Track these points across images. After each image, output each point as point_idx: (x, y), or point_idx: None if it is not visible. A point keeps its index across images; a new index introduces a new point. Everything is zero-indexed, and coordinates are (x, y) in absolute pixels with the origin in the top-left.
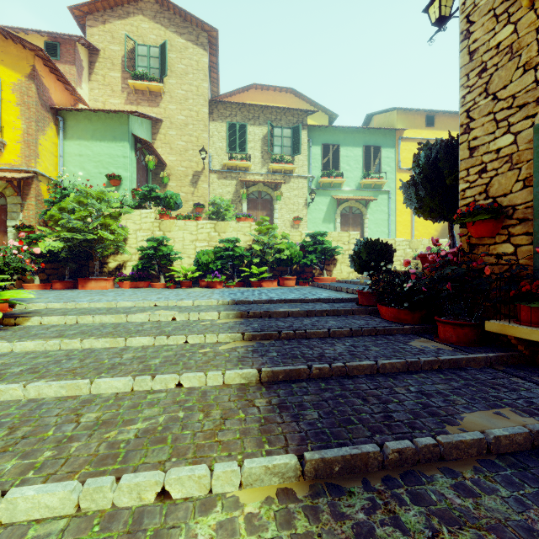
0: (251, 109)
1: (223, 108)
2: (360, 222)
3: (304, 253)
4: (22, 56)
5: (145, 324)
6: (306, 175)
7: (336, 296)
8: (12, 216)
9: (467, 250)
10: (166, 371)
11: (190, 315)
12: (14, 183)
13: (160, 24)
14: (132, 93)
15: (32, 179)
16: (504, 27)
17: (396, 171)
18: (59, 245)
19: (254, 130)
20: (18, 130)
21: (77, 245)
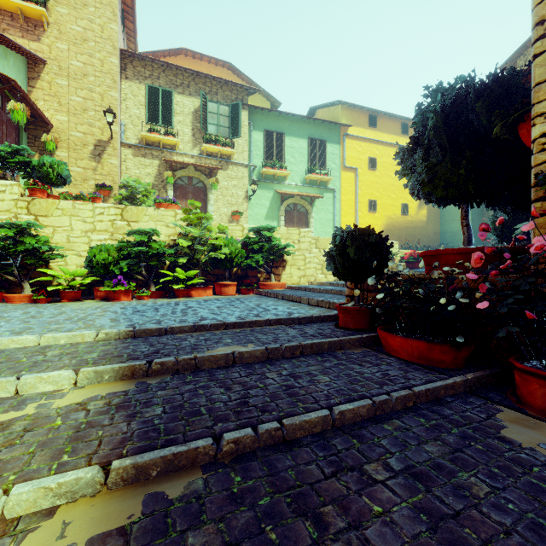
0: (179, 73)
1: (141, 65)
2: (305, 221)
3: (247, 252)
4: None
5: None
6: (247, 163)
7: (300, 313)
8: None
9: None
10: None
11: None
12: None
13: None
14: None
15: None
16: None
17: (341, 169)
18: None
19: (183, 101)
20: None
21: None
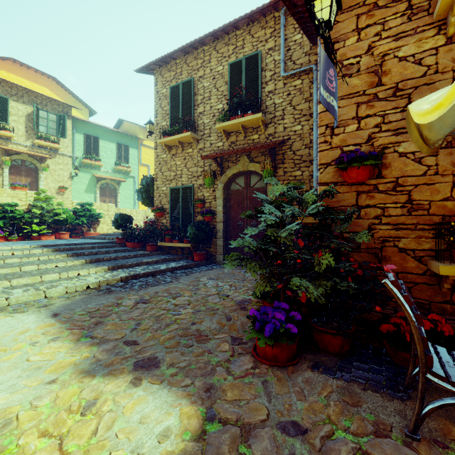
0: (14, 86)
1: None
2: (114, 195)
3: (75, 216)
4: None
5: None
6: (71, 155)
7: (104, 241)
8: None
9: (156, 221)
10: (49, 263)
11: (24, 251)
12: None
13: None
14: None
15: None
16: (165, 154)
17: (139, 164)
18: None
19: (18, 106)
20: None
21: None
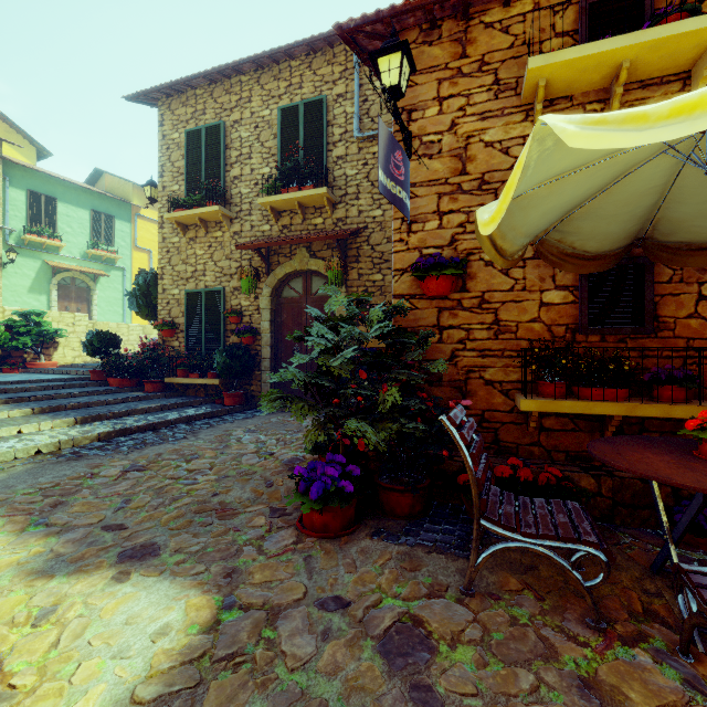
0: None
1: None
2: (86, 298)
3: (10, 334)
4: None
5: None
6: (1, 225)
7: (67, 377)
8: None
9: (162, 343)
10: None
11: None
12: None
13: None
14: None
15: None
16: (177, 237)
17: (132, 248)
18: None
19: None
20: None
21: None
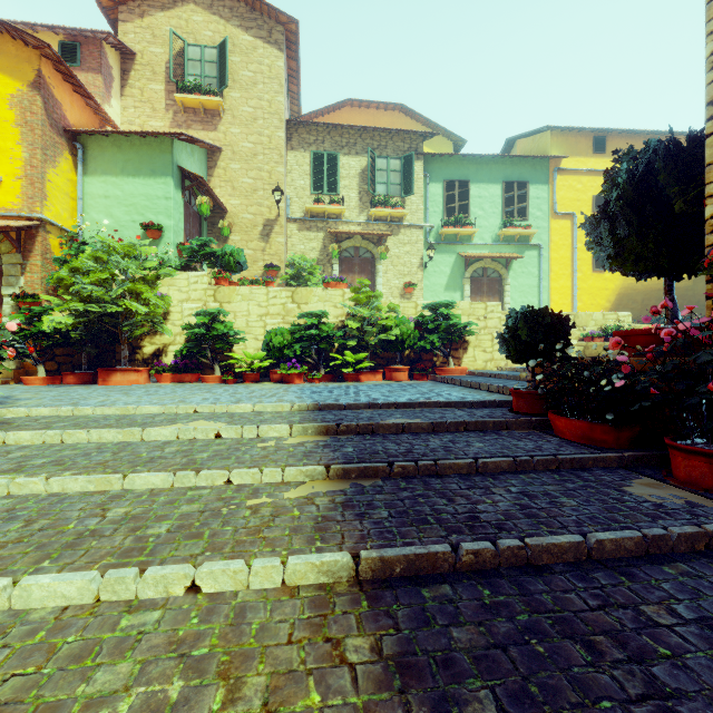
0: (344, 132)
1: (306, 131)
2: (498, 290)
3: (421, 332)
4: (23, 57)
5: (168, 446)
6: (422, 224)
7: (474, 398)
8: (9, 282)
9: None
10: (171, 557)
11: (244, 429)
12: (13, 235)
13: (218, 16)
14: (180, 113)
15: (37, 230)
16: None
17: (550, 217)
18: (66, 321)
19: (349, 162)
20: (18, 160)
21: (96, 321)
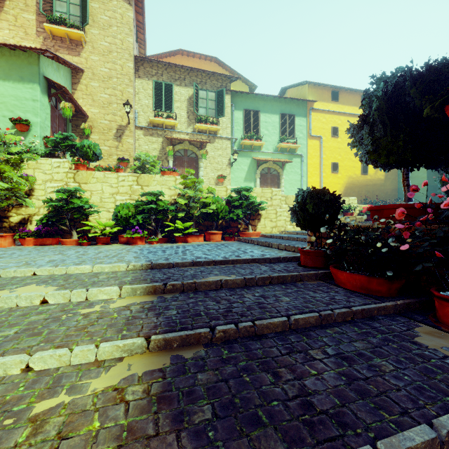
0: (177, 70)
1: (149, 66)
2: (277, 182)
3: (230, 208)
4: None
5: None
6: (230, 137)
7: (271, 254)
8: None
9: None
10: None
11: (72, 294)
12: None
13: None
14: (49, 39)
15: None
16: None
17: (307, 137)
18: None
19: (180, 91)
20: None
21: None
